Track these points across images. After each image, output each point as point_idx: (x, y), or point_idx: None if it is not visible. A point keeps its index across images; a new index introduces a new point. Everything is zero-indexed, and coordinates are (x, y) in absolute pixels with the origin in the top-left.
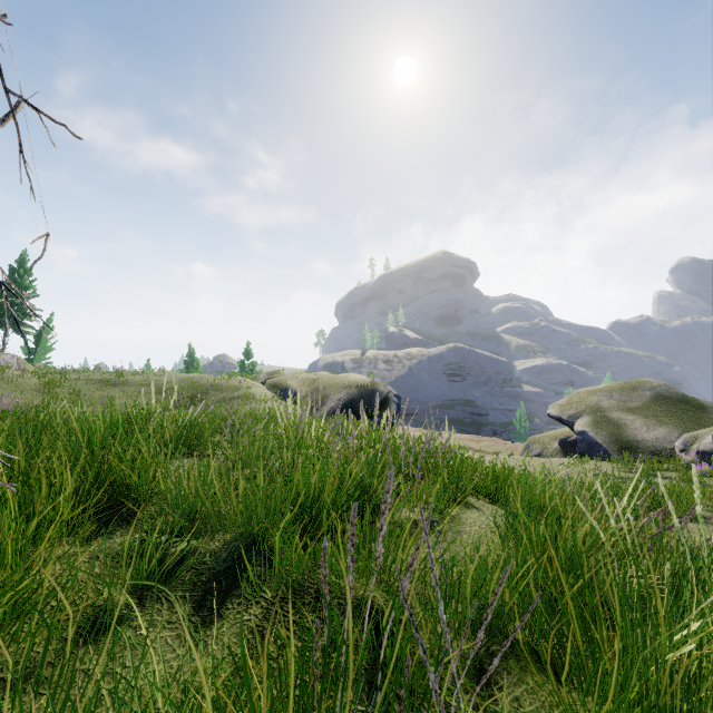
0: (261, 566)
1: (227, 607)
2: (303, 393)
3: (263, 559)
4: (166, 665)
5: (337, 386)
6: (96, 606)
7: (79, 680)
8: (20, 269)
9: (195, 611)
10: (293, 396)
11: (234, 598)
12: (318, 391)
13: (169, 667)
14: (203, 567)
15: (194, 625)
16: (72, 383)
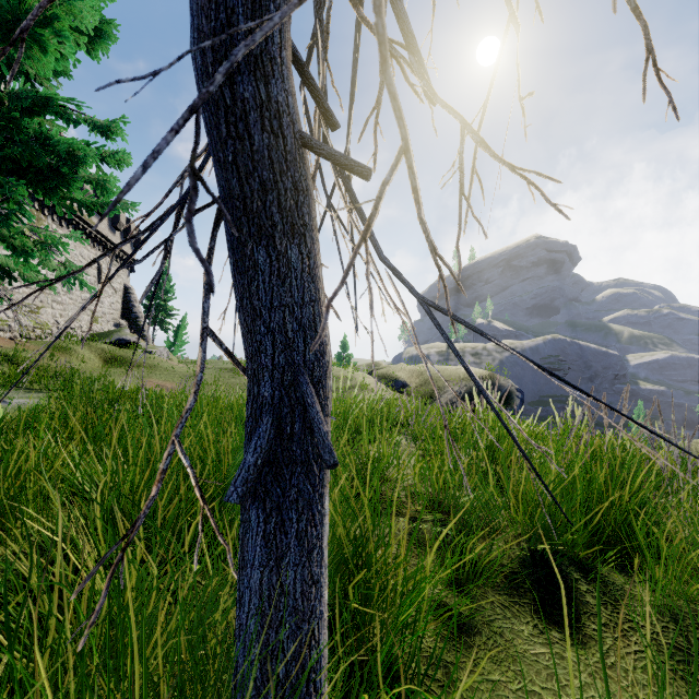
0: (593, 580)
1: (591, 628)
2: (413, 385)
3: (587, 572)
4: (585, 694)
5: (450, 378)
6: (435, 600)
7: (505, 694)
8: (164, 276)
9: (547, 624)
10: (403, 387)
11: (591, 617)
12: (429, 383)
13: (593, 698)
14: (507, 570)
15: (564, 643)
16: (210, 371)
